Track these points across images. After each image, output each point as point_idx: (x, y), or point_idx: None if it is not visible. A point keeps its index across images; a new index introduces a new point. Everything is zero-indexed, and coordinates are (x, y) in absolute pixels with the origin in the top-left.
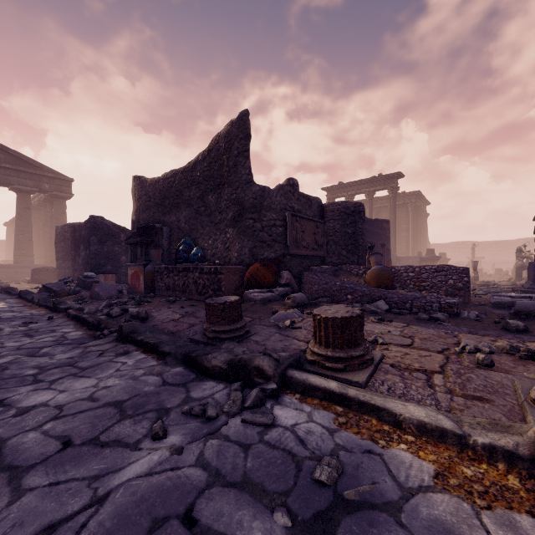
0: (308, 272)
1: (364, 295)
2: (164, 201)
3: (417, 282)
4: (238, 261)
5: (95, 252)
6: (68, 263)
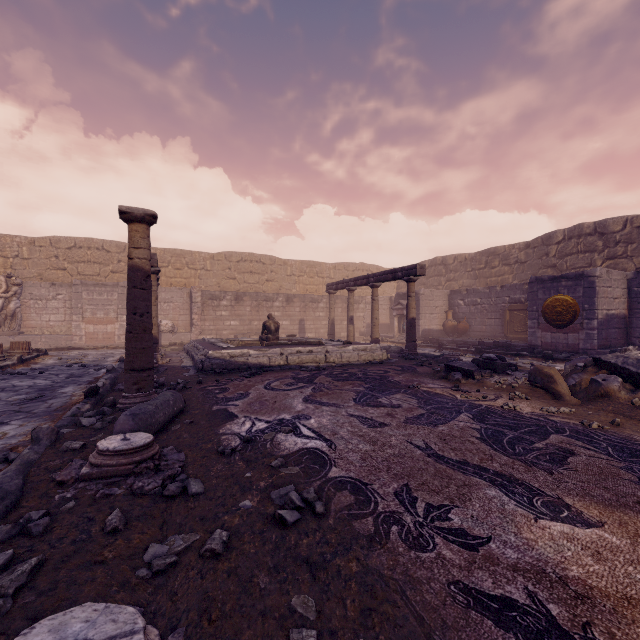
0: None
1: None
2: None
3: None
4: None
5: None
6: None
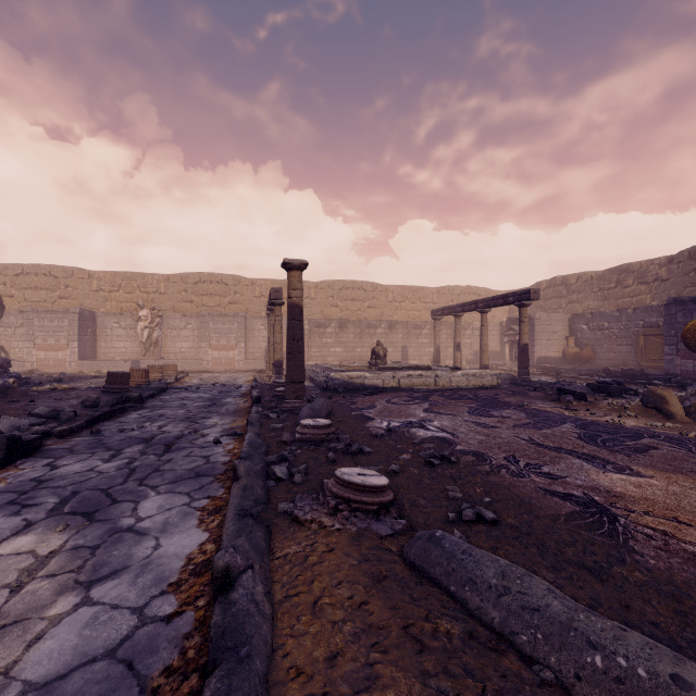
0: None
1: None
2: None
3: None
4: None
5: None
6: None
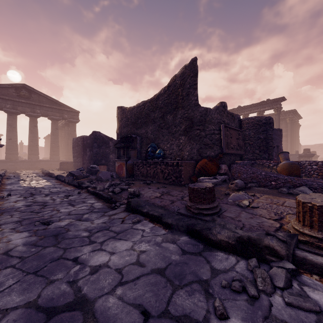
0: (235, 165)
1: (286, 182)
2: (137, 120)
3: (320, 173)
4: (189, 157)
5: (96, 152)
6: (80, 159)
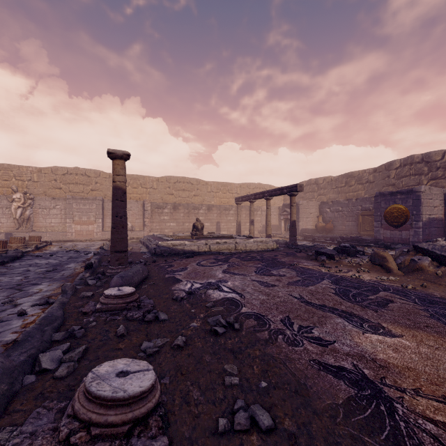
0: None
1: None
2: None
3: None
4: None
5: None
6: None
